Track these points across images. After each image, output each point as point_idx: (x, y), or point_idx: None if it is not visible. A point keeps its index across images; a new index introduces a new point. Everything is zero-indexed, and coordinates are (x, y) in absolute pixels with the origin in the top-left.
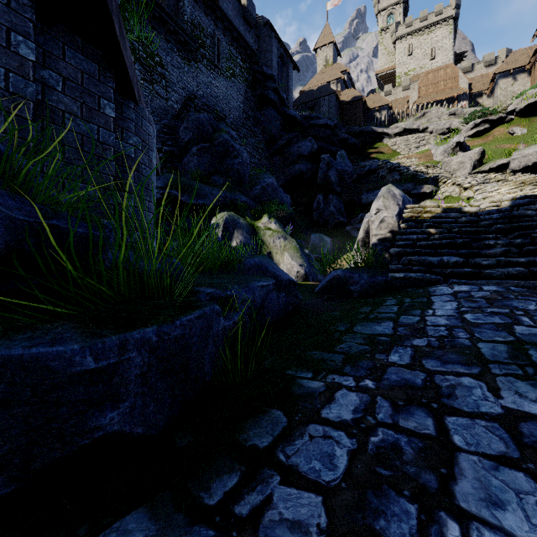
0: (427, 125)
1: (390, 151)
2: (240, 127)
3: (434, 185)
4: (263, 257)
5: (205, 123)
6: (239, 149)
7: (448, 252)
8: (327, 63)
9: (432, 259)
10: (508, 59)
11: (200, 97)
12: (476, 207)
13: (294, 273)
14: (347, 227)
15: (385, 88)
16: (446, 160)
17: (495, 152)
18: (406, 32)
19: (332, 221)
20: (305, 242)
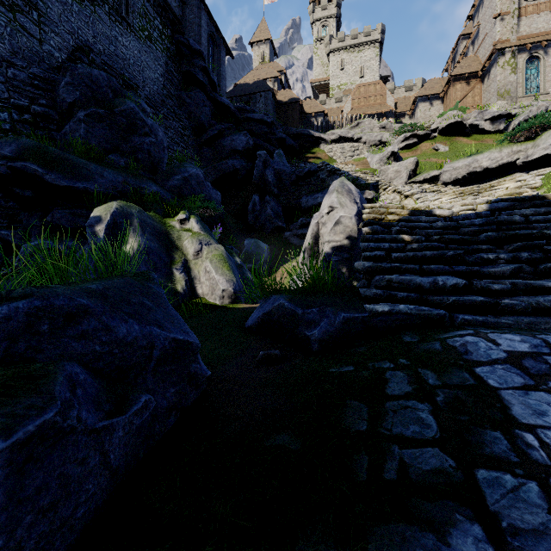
0: (361, 135)
1: (327, 157)
2: (159, 105)
3: (374, 191)
4: (128, 279)
5: (101, 83)
6: (152, 126)
7: (439, 270)
8: (264, 60)
9: (421, 280)
10: (426, 86)
11: (98, 52)
12: (448, 210)
13: (218, 291)
14: (286, 233)
15: (320, 97)
16: (383, 168)
17: (425, 165)
18: (339, 46)
19: (269, 226)
20: (238, 248)
